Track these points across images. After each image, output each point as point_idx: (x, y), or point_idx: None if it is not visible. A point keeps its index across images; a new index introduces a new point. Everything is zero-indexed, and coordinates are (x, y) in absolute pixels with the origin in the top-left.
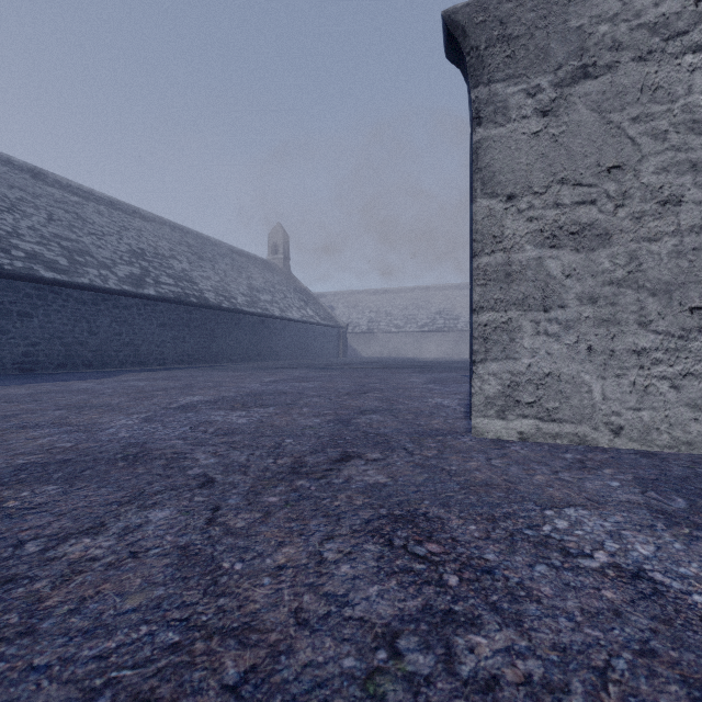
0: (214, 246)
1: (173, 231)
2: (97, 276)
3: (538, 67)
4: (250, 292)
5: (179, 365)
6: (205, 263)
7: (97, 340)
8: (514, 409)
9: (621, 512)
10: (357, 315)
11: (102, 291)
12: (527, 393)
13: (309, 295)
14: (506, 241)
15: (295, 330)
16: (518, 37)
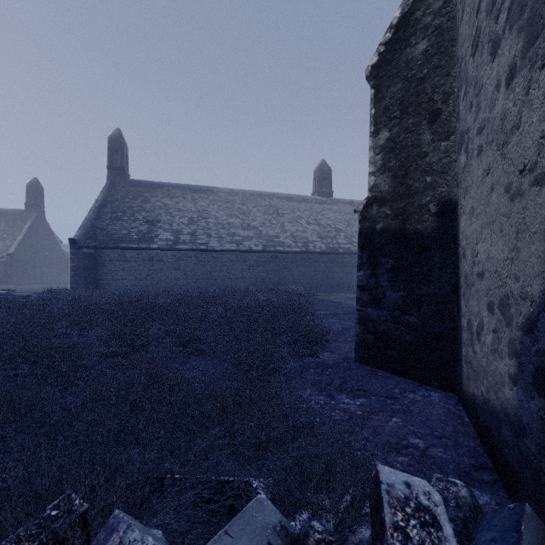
0: None
1: None
2: None
3: None
4: None
5: None
6: None
7: None
8: None
9: None
10: None
11: None
12: None
13: None
14: None
15: None
16: None
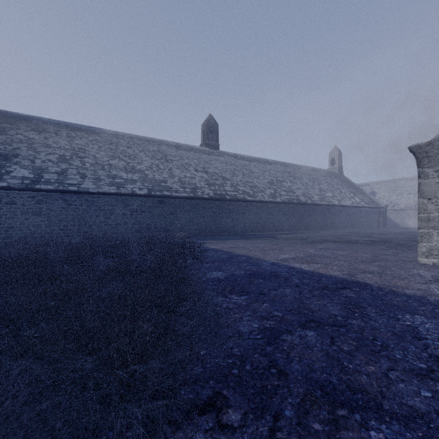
0: (299, 169)
1: (281, 166)
2: (261, 196)
3: (438, 164)
4: (320, 192)
5: (289, 232)
6: (297, 180)
7: (261, 221)
8: (431, 256)
9: (431, 272)
10: (395, 197)
11: (263, 202)
12: (435, 252)
13: (356, 188)
14: (428, 211)
15: (347, 212)
16: (431, 156)
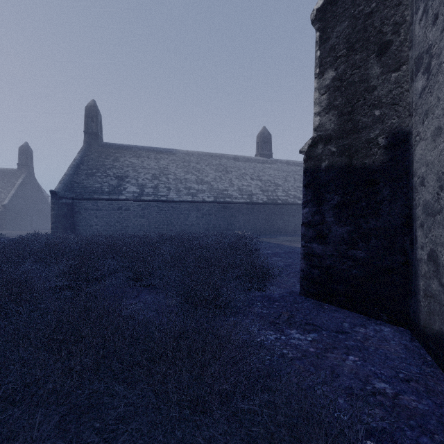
0: None
1: None
2: None
3: None
4: None
5: None
6: None
7: None
8: None
9: None
10: None
11: None
12: None
13: None
14: None
15: None
16: None
